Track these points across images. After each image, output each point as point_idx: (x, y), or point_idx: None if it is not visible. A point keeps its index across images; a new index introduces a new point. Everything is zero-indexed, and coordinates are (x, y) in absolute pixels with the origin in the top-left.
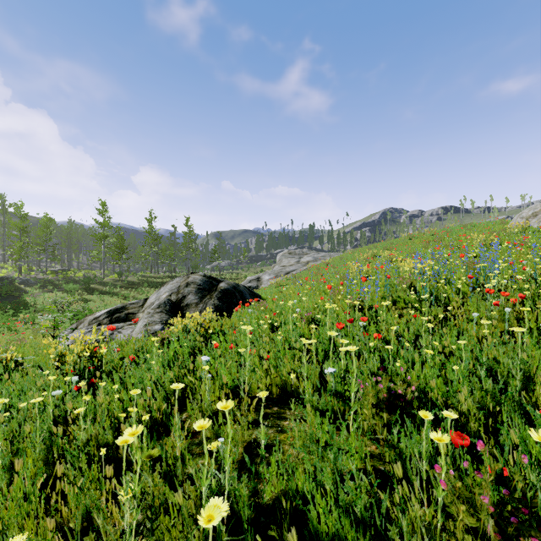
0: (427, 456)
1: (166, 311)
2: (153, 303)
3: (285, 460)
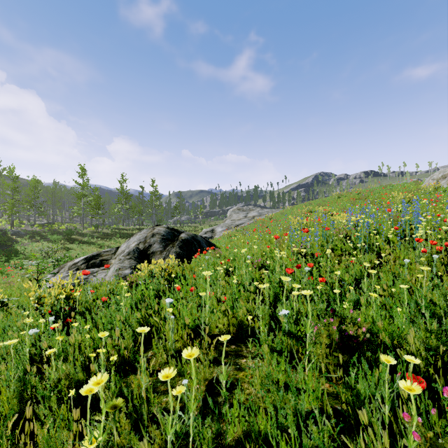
0: (390, 401)
1: (135, 258)
2: (124, 250)
3: (245, 398)
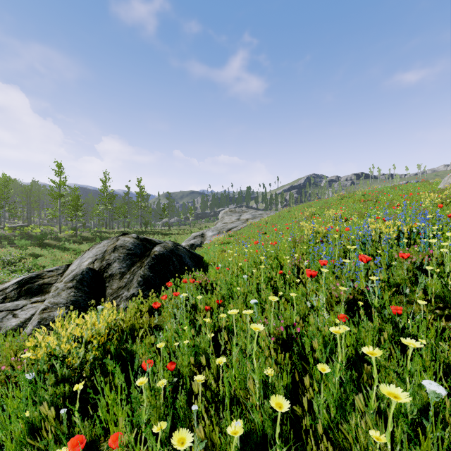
0: None
1: (82, 285)
2: (73, 271)
3: None
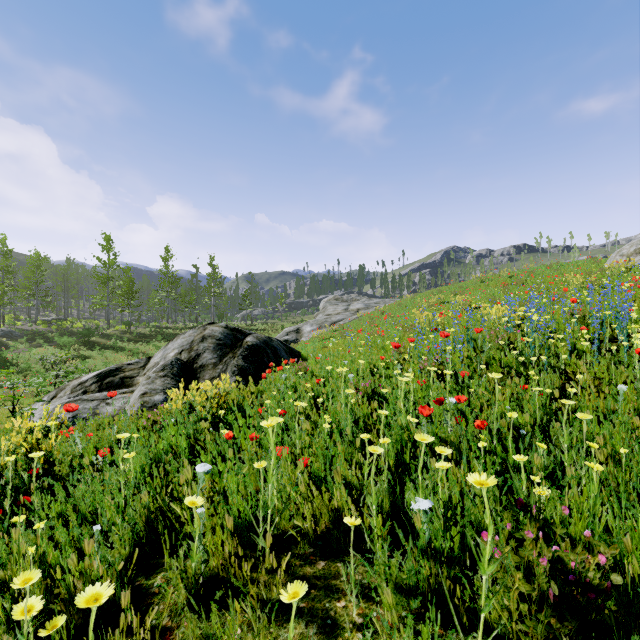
0: None
1: (173, 375)
2: (157, 363)
3: None
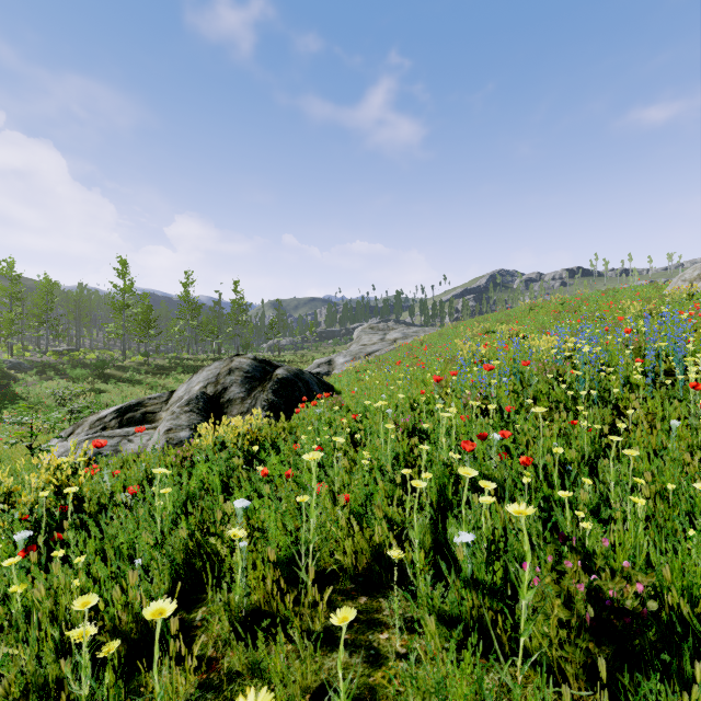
0: None
1: (199, 410)
2: (181, 397)
3: None
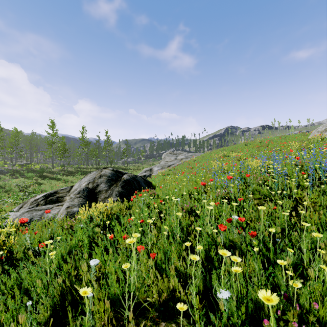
0: None
1: (84, 196)
2: (76, 189)
3: None
